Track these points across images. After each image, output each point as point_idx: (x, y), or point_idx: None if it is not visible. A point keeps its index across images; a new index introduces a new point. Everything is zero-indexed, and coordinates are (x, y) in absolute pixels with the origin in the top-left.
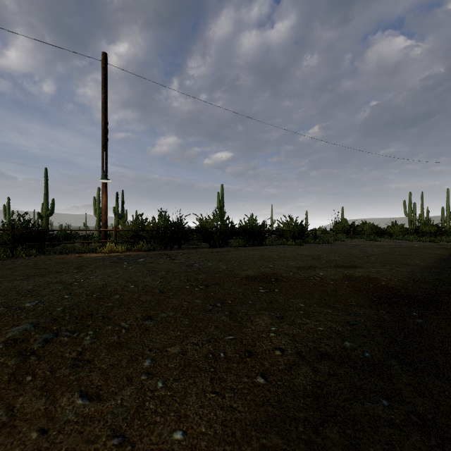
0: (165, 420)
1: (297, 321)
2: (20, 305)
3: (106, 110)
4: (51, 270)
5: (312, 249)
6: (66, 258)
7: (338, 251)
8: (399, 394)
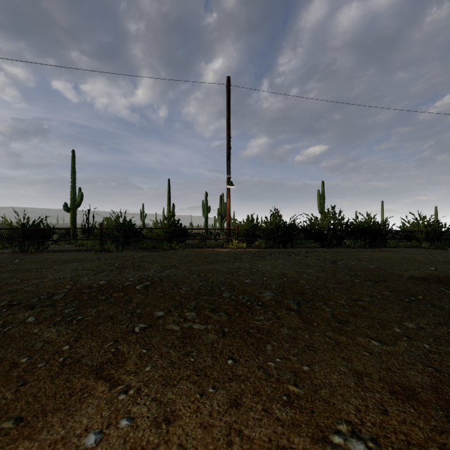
0: None
1: None
2: (242, 281)
3: (229, 126)
4: (216, 259)
5: None
6: (206, 251)
7: None
8: None
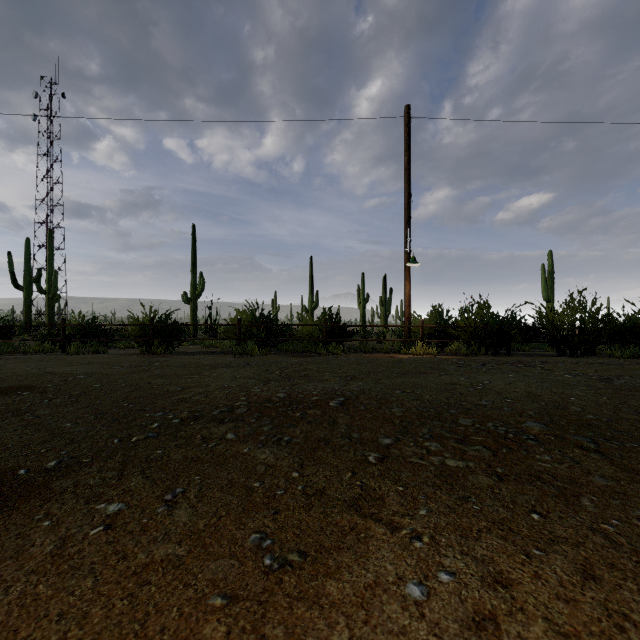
0: None
1: None
2: (475, 402)
3: (409, 177)
4: (407, 369)
5: None
6: (378, 357)
7: None
8: None
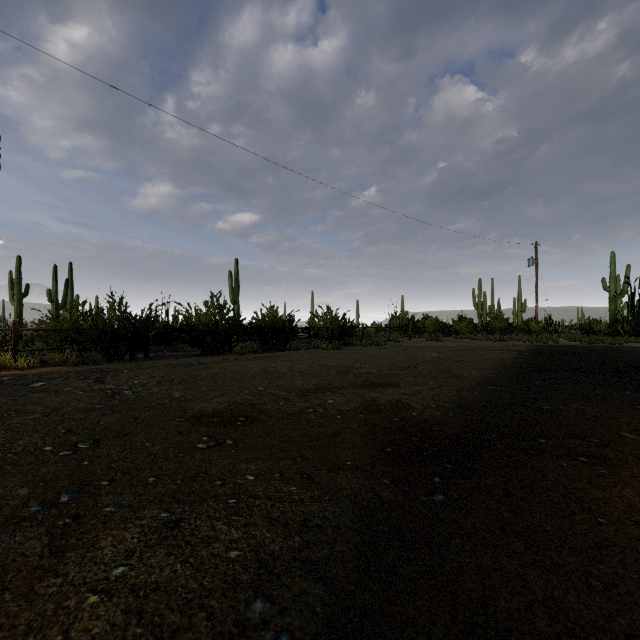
0: None
1: (199, 533)
2: None
3: None
4: None
5: (347, 355)
6: None
7: (379, 359)
8: None
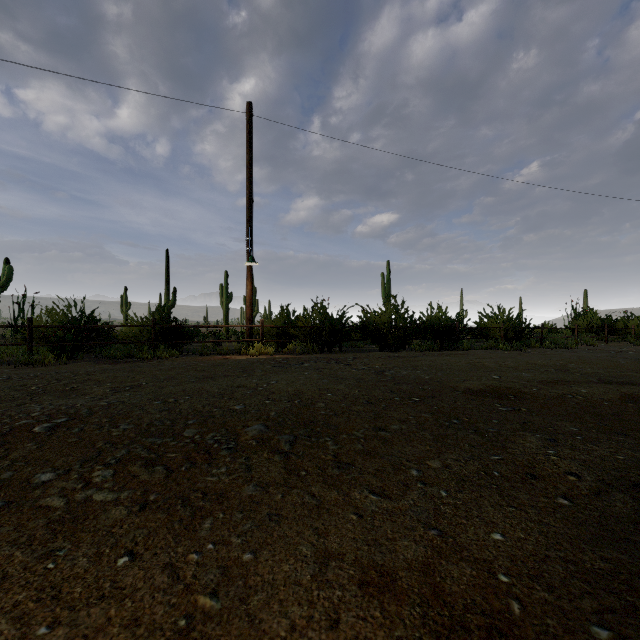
0: (472, 523)
1: (578, 447)
2: (229, 407)
3: (250, 175)
4: (215, 373)
5: (546, 356)
6: (211, 360)
7: (595, 361)
8: None
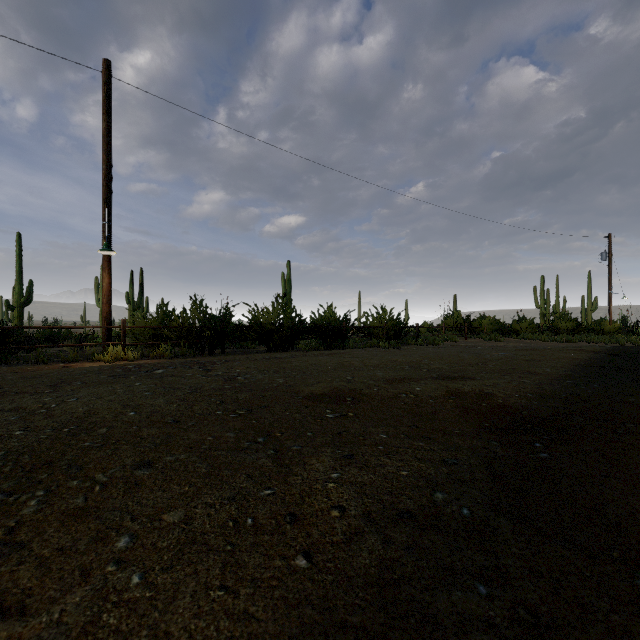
0: None
1: (371, 462)
2: None
3: (108, 147)
4: (8, 389)
5: (411, 353)
6: (43, 370)
7: (445, 356)
8: (504, 575)
